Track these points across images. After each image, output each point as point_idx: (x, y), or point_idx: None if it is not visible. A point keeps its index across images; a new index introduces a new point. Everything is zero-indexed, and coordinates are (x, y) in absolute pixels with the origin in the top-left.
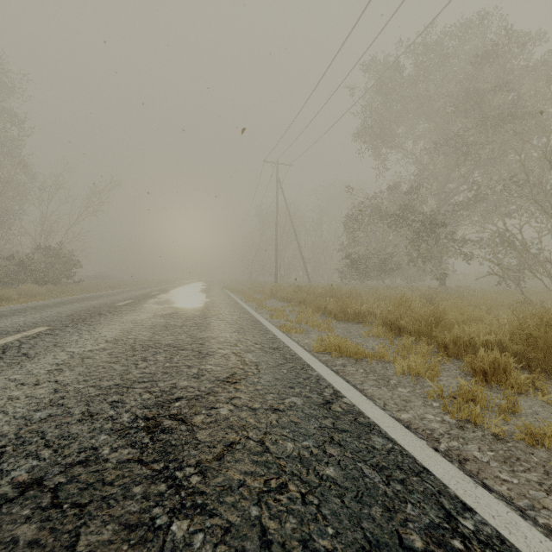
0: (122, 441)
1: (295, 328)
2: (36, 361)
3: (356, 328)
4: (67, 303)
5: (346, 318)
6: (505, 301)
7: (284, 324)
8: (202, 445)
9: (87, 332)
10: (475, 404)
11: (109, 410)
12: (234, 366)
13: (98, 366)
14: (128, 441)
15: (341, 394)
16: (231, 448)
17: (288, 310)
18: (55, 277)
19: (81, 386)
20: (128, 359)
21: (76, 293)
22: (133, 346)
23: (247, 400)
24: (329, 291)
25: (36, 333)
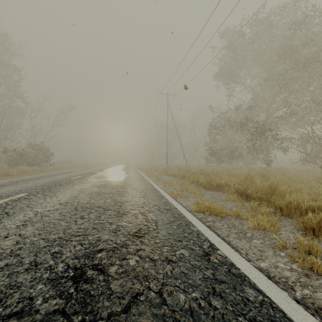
0: (54, 290)
1: (179, 194)
2: (12, 218)
3: (218, 194)
4: (43, 177)
5: (211, 188)
6: (311, 177)
7: (172, 192)
8: (113, 296)
9: (50, 197)
10: (312, 255)
11: (50, 261)
12: (140, 223)
13: (51, 222)
14: (58, 290)
15: (215, 247)
16: (136, 300)
17: (174, 182)
18: (39, 161)
19: (35, 239)
20: (71, 217)
21: (50, 171)
22: (76, 207)
23: (149, 252)
24: (200, 170)
25: (18, 197)
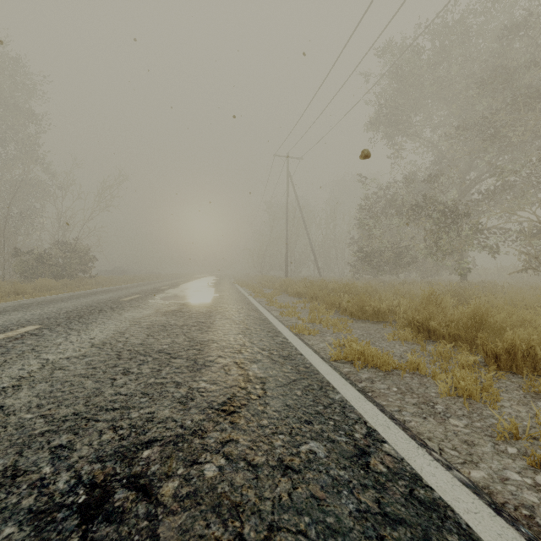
0: None
1: (308, 328)
2: None
3: (377, 328)
4: (75, 297)
5: (364, 317)
6: None
7: (295, 324)
8: None
9: (76, 332)
10: None
11: (45, 466)
12: (234, 383)
13: (66, 381)
14: None
15: (378, 436)
16: None
17: (299, 307)
18: (72, 271)
19: (28, 416)
20: (107, 371)
21: (90, 287)
22: (119, 352)
23: (247, 447)
24: (344, 286)
25: (22, 333)
